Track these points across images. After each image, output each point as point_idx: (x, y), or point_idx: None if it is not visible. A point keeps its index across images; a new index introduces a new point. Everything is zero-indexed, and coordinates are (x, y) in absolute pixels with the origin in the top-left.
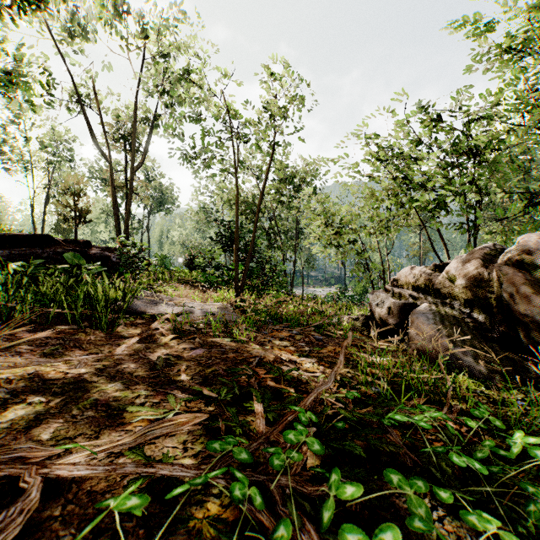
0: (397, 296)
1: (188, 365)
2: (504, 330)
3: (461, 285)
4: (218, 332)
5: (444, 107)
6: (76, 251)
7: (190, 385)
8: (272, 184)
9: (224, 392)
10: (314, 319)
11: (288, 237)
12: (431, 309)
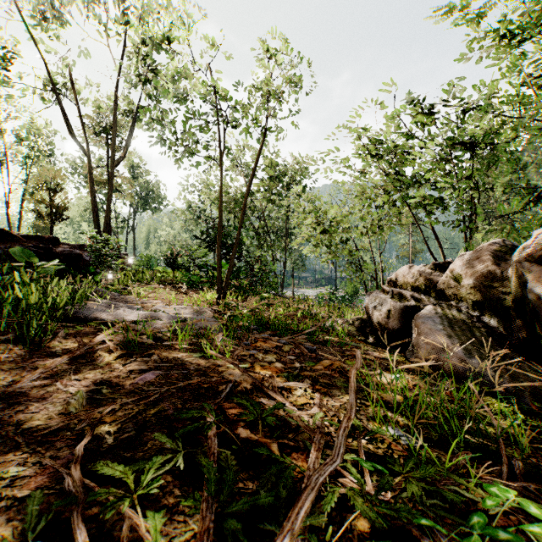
0: (397, 298)
1: (124, 402)
2: (526, 337)
3: (468, 285)
4: (186, 344)
5: (441, 98)
6: (38, 247)
7: (110, 444)
8: (261, 182)
9: (149, 476)
10: (305, 324)
11: (278, 237)
12: (437, 312)
